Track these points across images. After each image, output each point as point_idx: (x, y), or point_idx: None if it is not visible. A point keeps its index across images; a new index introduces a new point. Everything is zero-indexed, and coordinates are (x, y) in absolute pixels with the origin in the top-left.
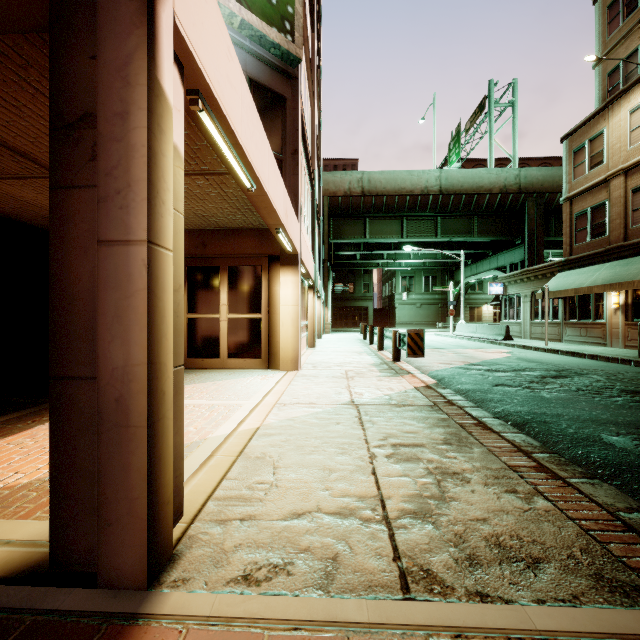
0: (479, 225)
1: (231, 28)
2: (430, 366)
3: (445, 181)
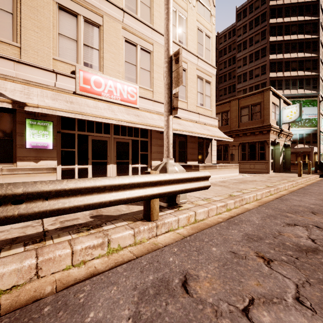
0: None
1: (309, 129)
2: None
3: None
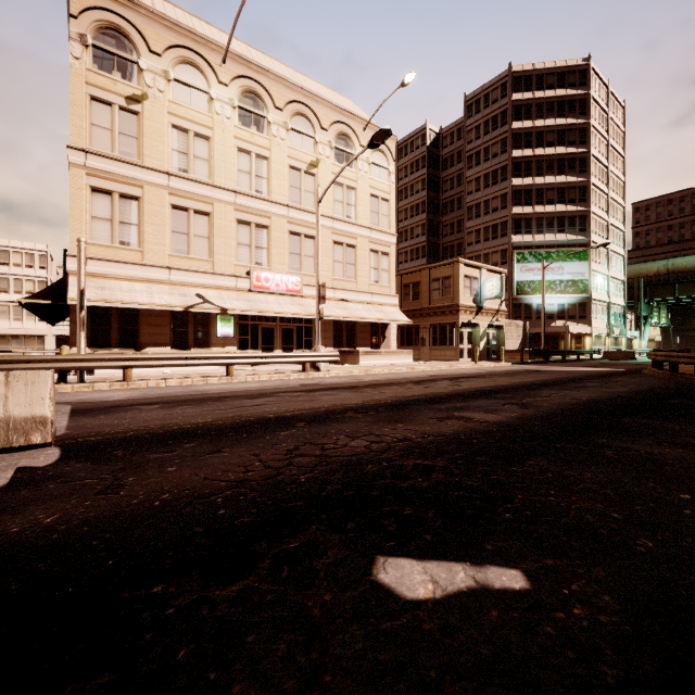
0: None
1: (574, 297)
2: None
3: None
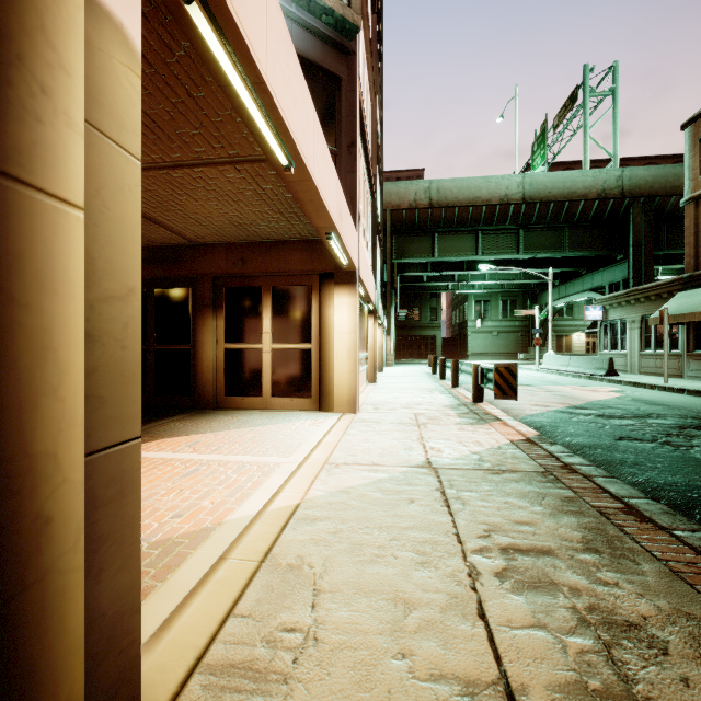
0: (571, 238)
1: None
2: (521, 409)
3: (529, 187)
